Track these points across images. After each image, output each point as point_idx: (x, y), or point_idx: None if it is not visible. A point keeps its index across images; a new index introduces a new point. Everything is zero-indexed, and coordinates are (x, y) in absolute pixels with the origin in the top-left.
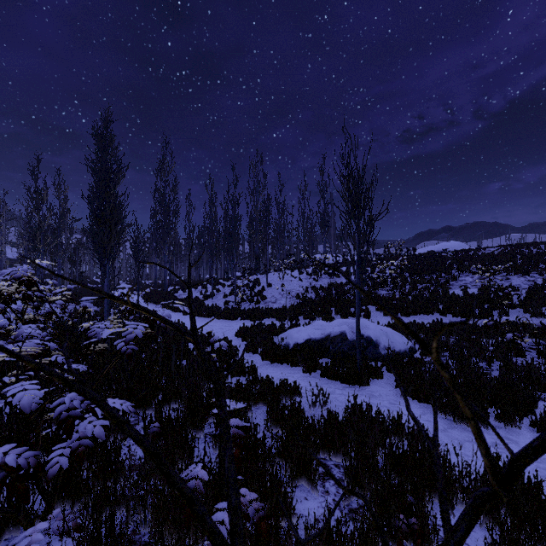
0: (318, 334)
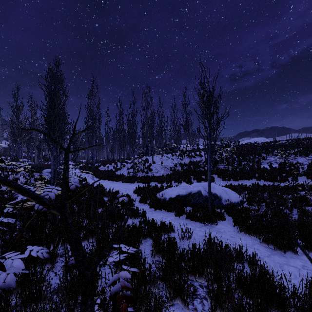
0: (184, 192)
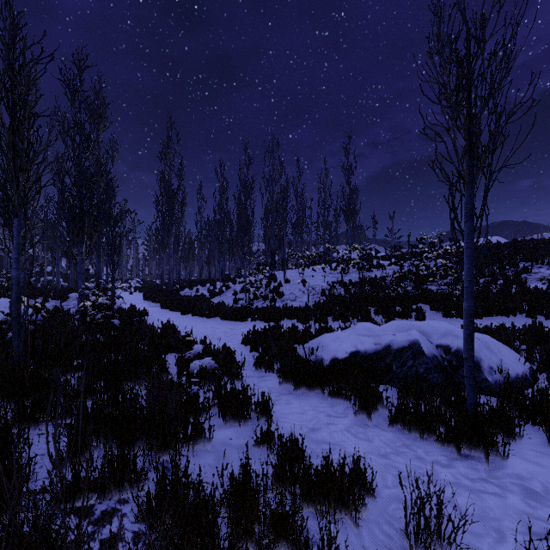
0: (370, 345)
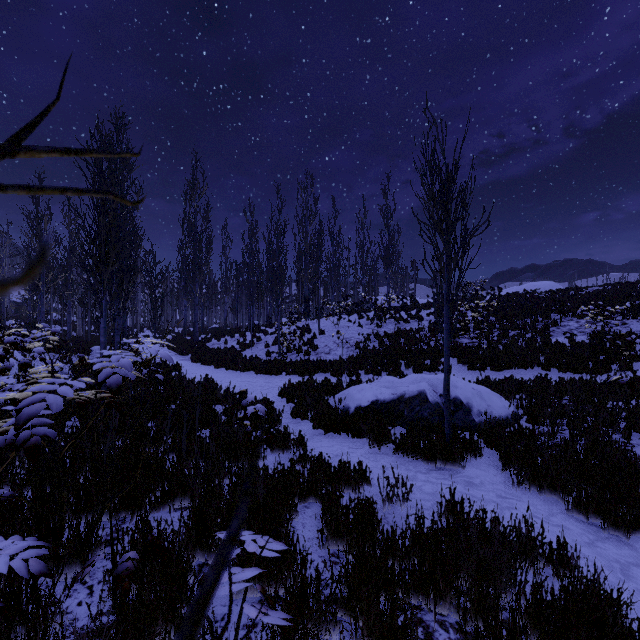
0: (388, 394)
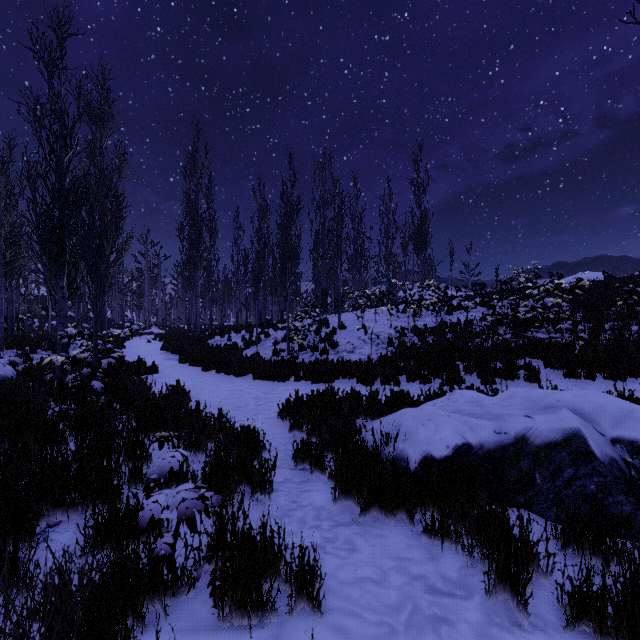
0: (487, 433)
